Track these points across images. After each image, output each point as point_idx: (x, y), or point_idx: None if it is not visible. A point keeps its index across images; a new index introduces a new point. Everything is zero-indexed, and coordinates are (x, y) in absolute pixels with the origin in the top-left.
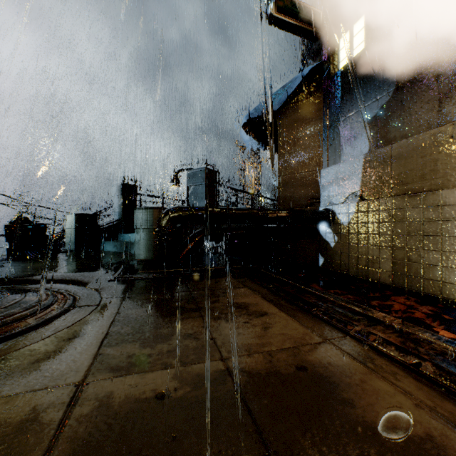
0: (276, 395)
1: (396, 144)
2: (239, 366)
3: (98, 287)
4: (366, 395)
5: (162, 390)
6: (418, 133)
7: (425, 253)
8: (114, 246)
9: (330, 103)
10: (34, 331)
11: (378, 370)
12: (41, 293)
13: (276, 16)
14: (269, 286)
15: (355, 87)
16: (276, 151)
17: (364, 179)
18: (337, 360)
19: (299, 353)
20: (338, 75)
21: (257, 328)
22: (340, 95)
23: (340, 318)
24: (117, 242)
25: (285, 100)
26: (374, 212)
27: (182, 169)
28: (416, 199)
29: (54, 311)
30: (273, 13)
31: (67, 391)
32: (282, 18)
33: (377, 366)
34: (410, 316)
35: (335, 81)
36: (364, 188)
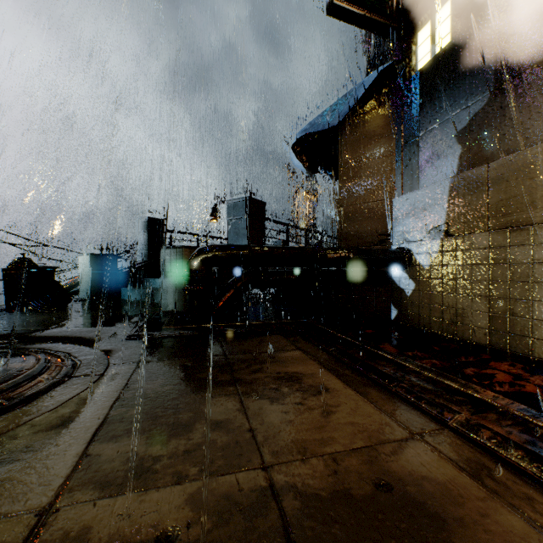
0: (346, 541)
1: (494, 162)
2: (288, 481)
3: (108, 348)
4: (493, 542)
5: (167, 525)
6: (525, 148)
7: (536, 305)
8: (137, 293)
9: (405, 114)
10: (6, 415)
11: (503, 491)
12: (30, 357)
13: (337, 4)
14: (330, 348)
15: (439, 92)
16: (336, 177)
17: (451, 209)
18: (436, 471)
19: (377, 457)
20: (416, 78)
21: (314, 414)
22: (419, 103)
23: (433, 400)
24: (141, 289)
25: (348, 111)
26: (464, 252)
27: (222, 201)
28: (522, 233)
29: (42, 383)
30: (333, 1)
31: (21, 525)
32: (345, 7)
33: (499, 484)
34: (519, 390)
35: (412, 86)
36: (451, 221)
